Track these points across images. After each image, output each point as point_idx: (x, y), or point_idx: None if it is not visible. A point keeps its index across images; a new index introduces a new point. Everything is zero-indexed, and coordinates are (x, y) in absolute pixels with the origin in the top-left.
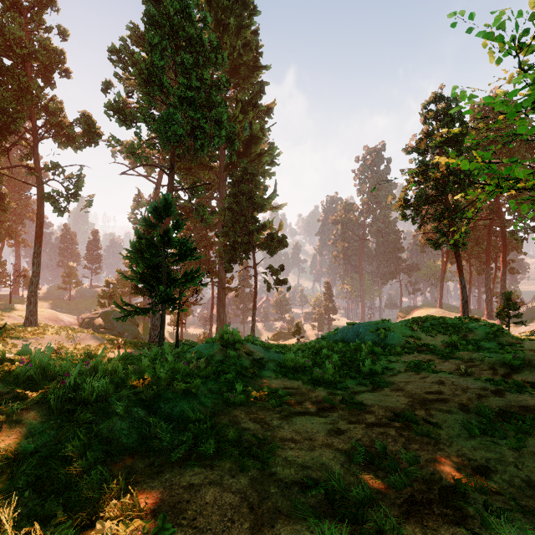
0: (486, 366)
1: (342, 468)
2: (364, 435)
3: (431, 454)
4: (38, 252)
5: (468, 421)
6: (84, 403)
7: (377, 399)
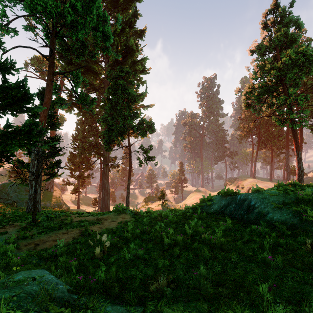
0: None
1: None
2: None
3: None
4: None
5: None
6: None
7: None
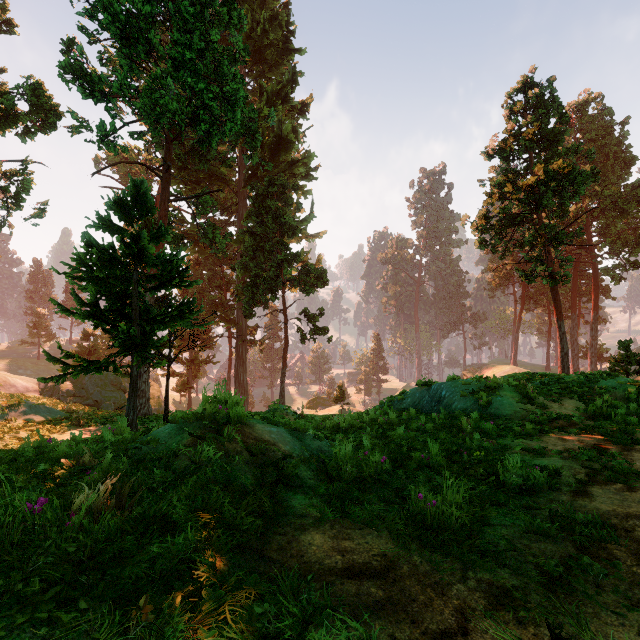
0: None
1: None
2: None
3: None
4: None
5: None
6: None
7: None
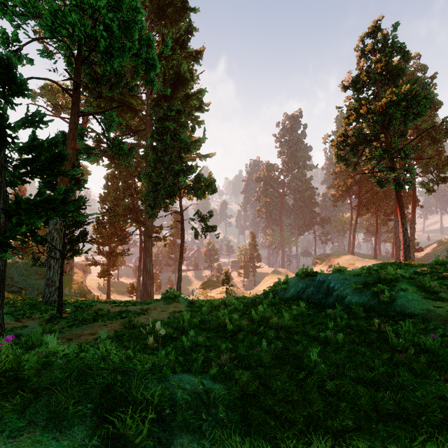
0: None
1: None
2: None
3: None
4: None
5: None
6: None
7: None
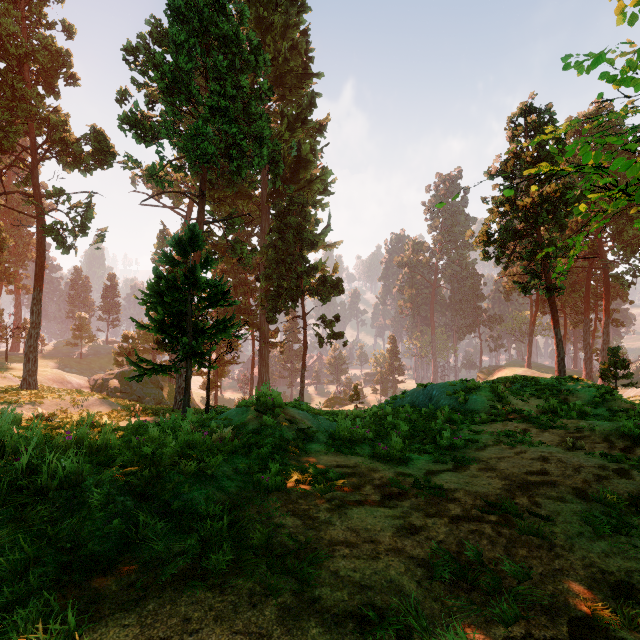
0: (599, 438)
1: (419, 588)
2: (448, 535)
3: (547, 563)
4: (38, 299)
5: (591, 513)
6: (44, 490)
7: (462, 481)
